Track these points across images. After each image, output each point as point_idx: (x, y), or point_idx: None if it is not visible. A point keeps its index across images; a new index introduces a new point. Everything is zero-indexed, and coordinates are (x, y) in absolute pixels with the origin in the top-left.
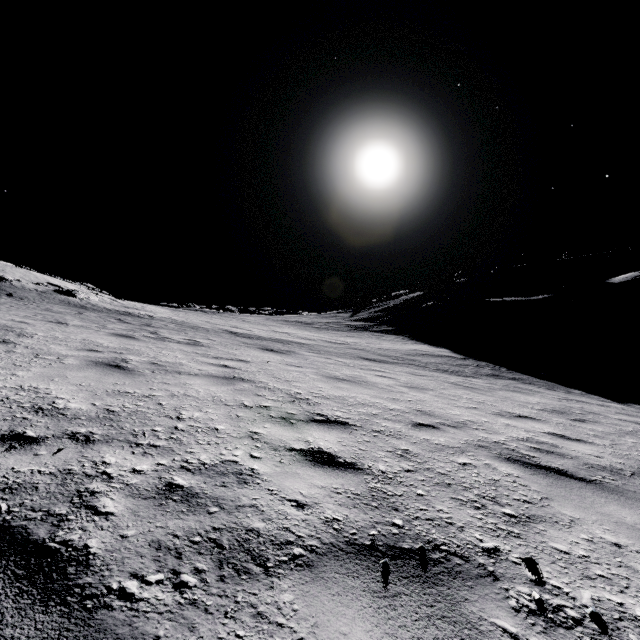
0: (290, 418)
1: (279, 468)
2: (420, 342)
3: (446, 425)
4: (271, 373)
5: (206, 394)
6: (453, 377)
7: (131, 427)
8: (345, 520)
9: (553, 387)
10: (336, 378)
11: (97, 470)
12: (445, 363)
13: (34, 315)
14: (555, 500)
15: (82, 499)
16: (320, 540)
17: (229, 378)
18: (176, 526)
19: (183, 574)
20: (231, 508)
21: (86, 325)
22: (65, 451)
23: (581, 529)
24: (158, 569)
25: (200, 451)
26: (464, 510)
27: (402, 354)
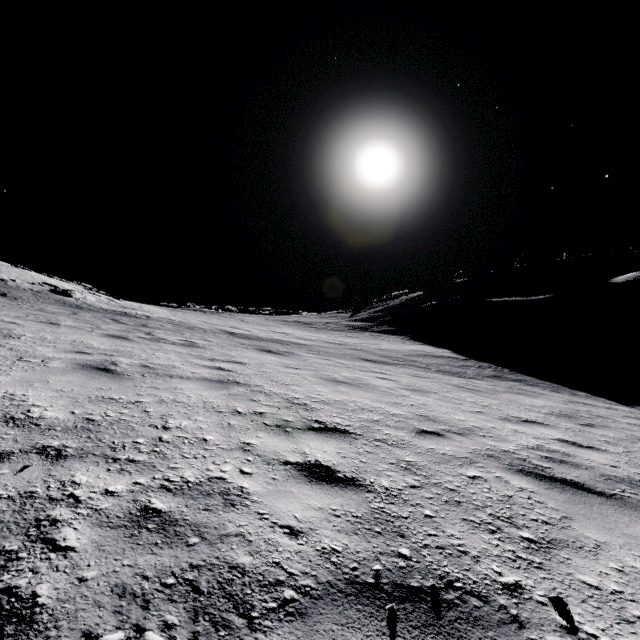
0: (286, 426)
1: (272, 486)
2: (421, 342)
3: (452, 432)
4: (268, 376)
5: (197, 400)
6: (455, 379)
7: (110, 439)
8: (345, 551)
9: (557, 389)
10: (335, 381)
11: (64, 492)
12: (446, 364)
13: (26, 315)
14: (576, 520)
15: (40, 530)
16: (316, 578)
17: (223, 382)
18: (147, 564)
19: (148, 631)
20: (214, 538)
21: (79, 326)
22: (31, 469)
23: (609, 556)
24: (118, 625)
25: (184, 466)
26: (478, 534)
27: (403, 355)
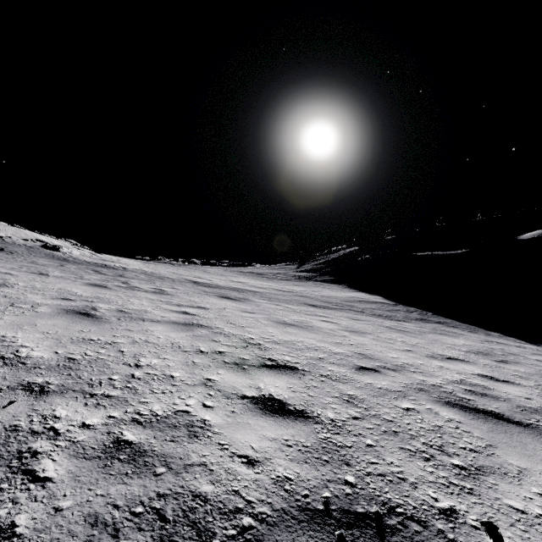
0: (243, 364)
1: (231, 418)
2: (357, 290)
3: (386, 368)
4: (227, 319)
5: (166, 340)
6: (387, 321)
7: (89, 376)
8: (296, 479)
9: (474, 330)
10: (285, 323)
11: (45, 426)
12: (379, 308)
13: (20, 267)
14: (499, 448)
15: (21, 462)
16: (271, 506)
17: (188, 324)
18: (118, 493)
19: None
20: (179, 468)
21: (65, 276)
22: (16, 404)
23: (531, 481)
24: None
25: (154, 401)
26: (414, 462)
27: (342, 301)
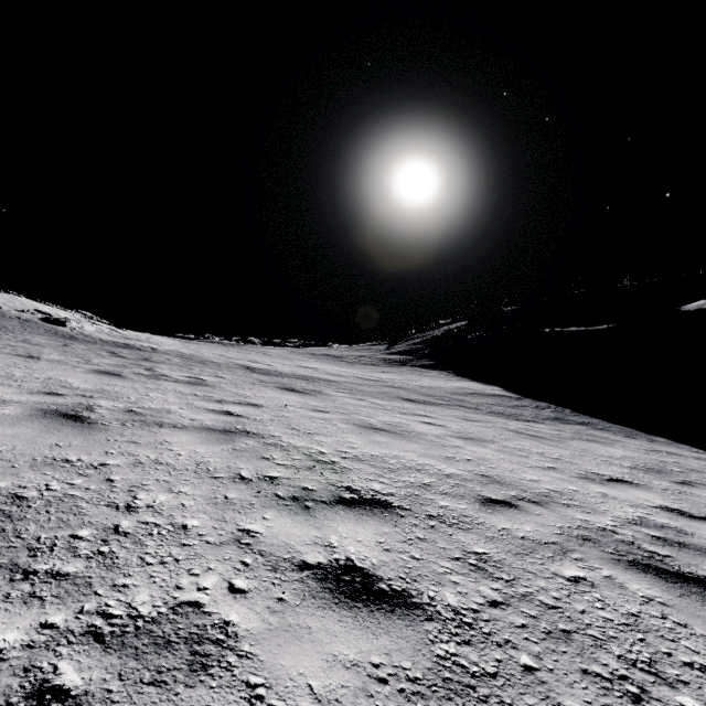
0: (306, 498)
1: (276, 617)
2: (467, 378)
3: (526, 500)
4: (288, 422)
5: (188, 459)
6: (512, 422)
7: (36, 532)
8: None
9: (631, 434)
10: (371, 427)
11: None
12: (499, 404)
13: (2, 347)
14: None
15: None
16: None
17: (229, 431)
18: None
19: None
20: None
21: (64, 360)
22: None
23: None
24: None
25: (140, 582)
26: None
27: (447, 393)
